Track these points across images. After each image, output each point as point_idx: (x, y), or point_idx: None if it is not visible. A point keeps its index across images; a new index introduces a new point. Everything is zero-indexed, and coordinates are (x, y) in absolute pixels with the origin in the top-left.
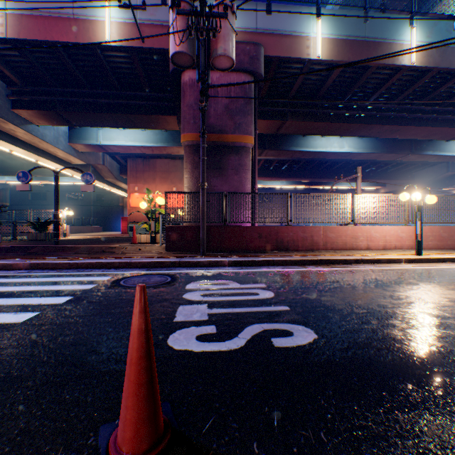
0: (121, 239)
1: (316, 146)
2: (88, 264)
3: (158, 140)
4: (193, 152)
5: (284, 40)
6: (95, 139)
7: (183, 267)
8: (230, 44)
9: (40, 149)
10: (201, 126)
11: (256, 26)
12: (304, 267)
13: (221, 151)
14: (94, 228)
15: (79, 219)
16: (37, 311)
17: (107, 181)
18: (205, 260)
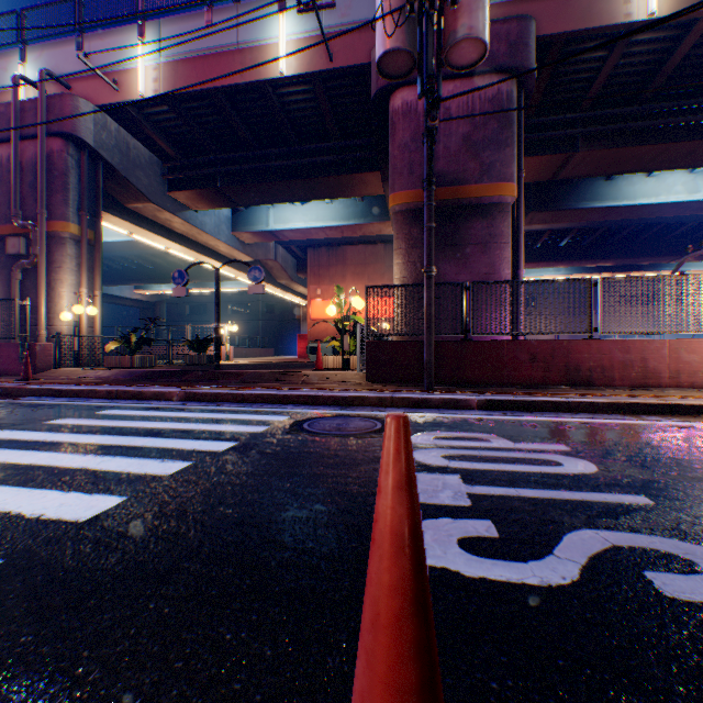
0: (298, 365)
1: (633, 194)
2: (257, 397)
3: (350, 215)
4: (409, 221)
5: None
6: (264, 224)
7: (397, 407)
8: (480, 16)
9: (198, 244)
10: (425, 172)
11: None
12: (638, 418)
13: (456, 216)
14: (263, 351)
15: (245, 338)
16: (189, 460)
17: (279, 284)
18: (436, 397)
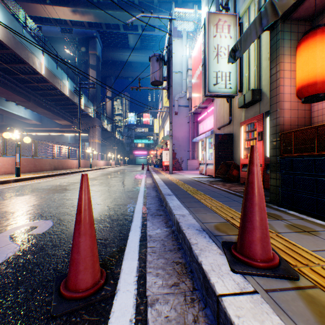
0: None
1: None
2: None
3: None
4: None
5: None
6: None
7: None
8: None
9: None
10: None
11: None
12: None
13: None
14: None
15: None
16: None
17: None
18: None
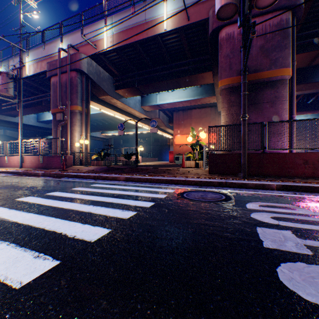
0: (171, 165)
1: None
2: (157, 180)
3: (194, 94)
4: (229, 93)
5: None
6: (155, 101)
7: (228, 187)
8: None
9: (127, 112)
10: (242, 66)
11: None
12: None
13: (255, 88)
14: (153, 159)
15: (145, 153)
16: (134, 211)
17: (160, 129)
18: (250, 182)
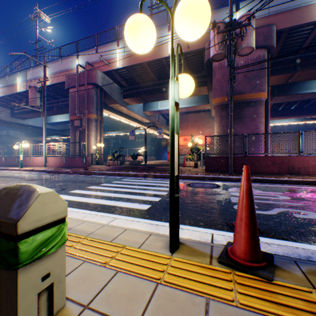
0: None
1: None
2: (168, 176)
3: (191, 102)
4: (220, 109)
5: (294, 13)
6: (156, 107)
7: (219, 181)
8: (251, 38)
9: (131, 117)
10: (229, 94)
11: (268, 11)
12: (315, 186)
13: (240, 106)
14: (151, 158)
15: (143, 153)
16: (166, 192)
17: None
18: (234, 177)
